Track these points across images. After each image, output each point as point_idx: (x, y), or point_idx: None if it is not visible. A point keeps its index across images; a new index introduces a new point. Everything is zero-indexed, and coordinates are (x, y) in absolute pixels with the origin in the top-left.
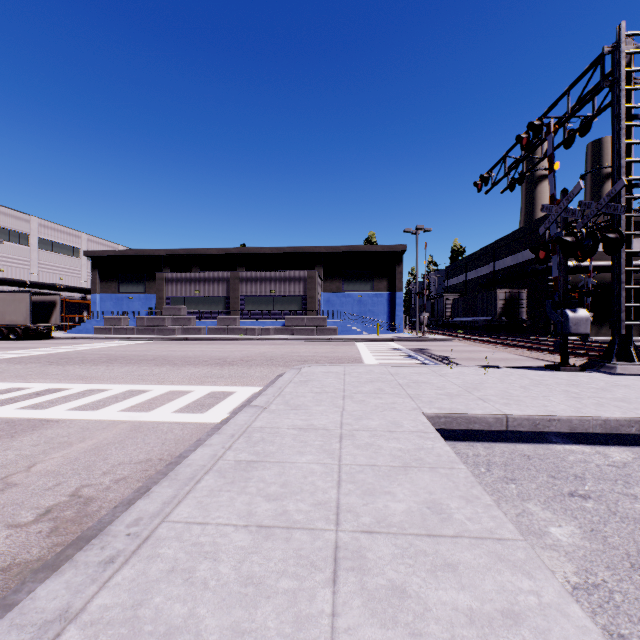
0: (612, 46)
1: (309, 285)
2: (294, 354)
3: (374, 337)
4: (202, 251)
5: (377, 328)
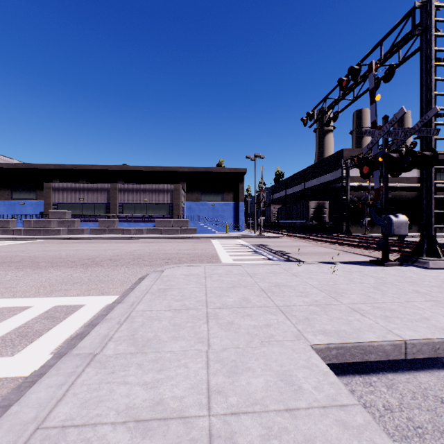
0: (422, 1)
1: (175, 195)
2: (160, 252)
3: (225, 235)
4: (87, 167)
5: (227, 228)
